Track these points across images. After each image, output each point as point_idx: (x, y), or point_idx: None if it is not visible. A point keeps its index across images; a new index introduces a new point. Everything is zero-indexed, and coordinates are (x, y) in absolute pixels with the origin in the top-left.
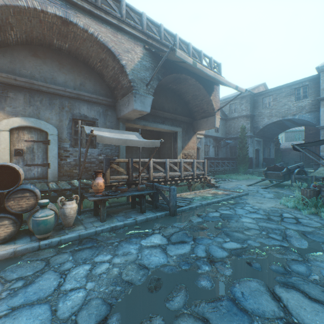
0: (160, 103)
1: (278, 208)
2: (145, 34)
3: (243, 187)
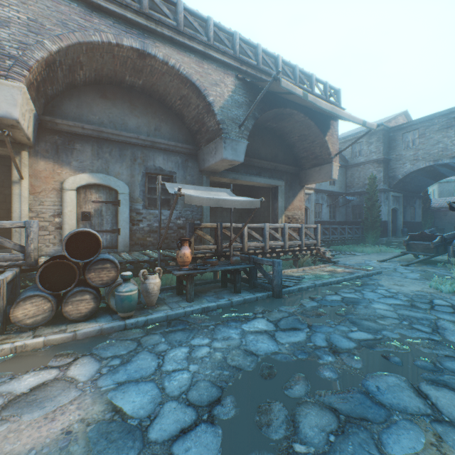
0: (254, 147)
1: (426, 292)
2: (237, 60)
3: (373, 263)
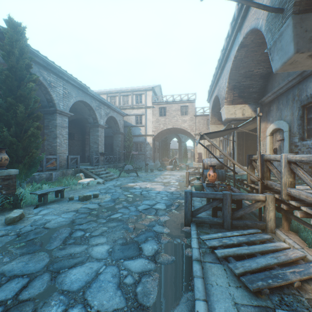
0: None
1: None
2: None
3: None
